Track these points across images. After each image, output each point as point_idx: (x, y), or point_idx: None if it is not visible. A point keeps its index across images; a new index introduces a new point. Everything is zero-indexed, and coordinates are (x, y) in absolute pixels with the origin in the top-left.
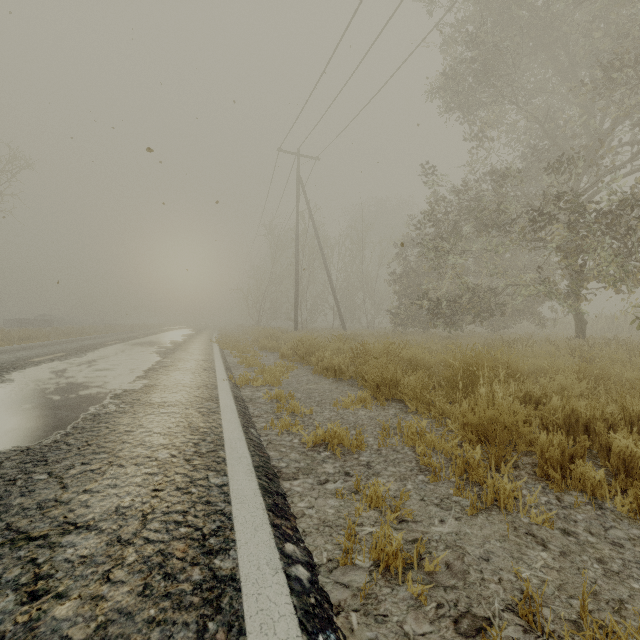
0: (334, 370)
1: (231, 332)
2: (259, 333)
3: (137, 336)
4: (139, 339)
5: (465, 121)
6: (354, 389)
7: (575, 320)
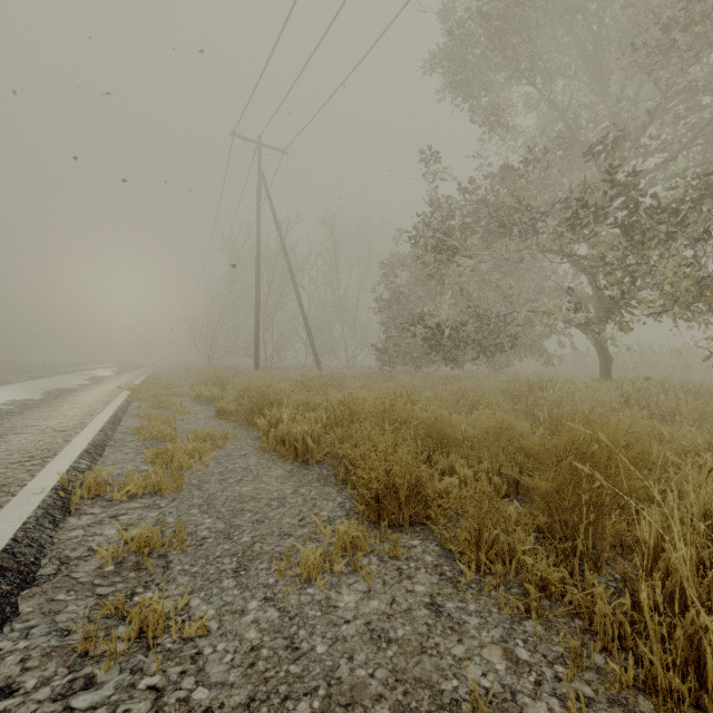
0: (295, 446)
1: (172, 372)
2: (200, 375)
3: (8, 381)
4: (0, 386)
5: (472, 104)
6: (329, 493)
7: (600, 357)
